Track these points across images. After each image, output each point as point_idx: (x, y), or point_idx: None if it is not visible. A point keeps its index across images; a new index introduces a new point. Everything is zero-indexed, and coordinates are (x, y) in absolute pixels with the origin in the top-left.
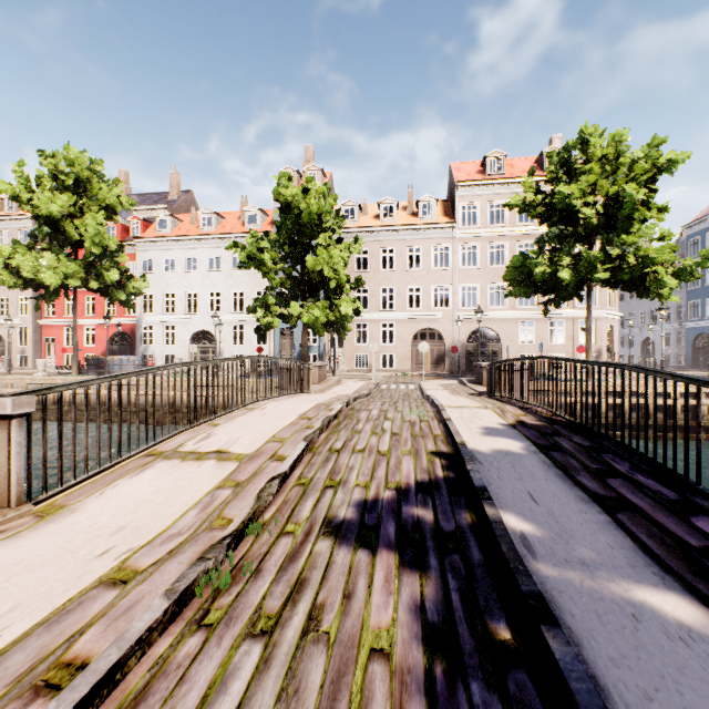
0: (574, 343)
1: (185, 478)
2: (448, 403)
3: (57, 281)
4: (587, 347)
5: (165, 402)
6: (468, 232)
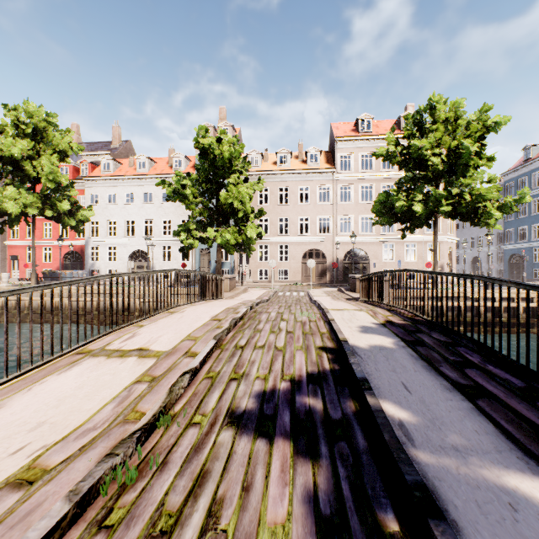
0: (423, 261)
1: (108, 373)
2: (331, 307)
3: (17, 210)
4: (434, 263)
5: (107, 307)
6: (344, 175)
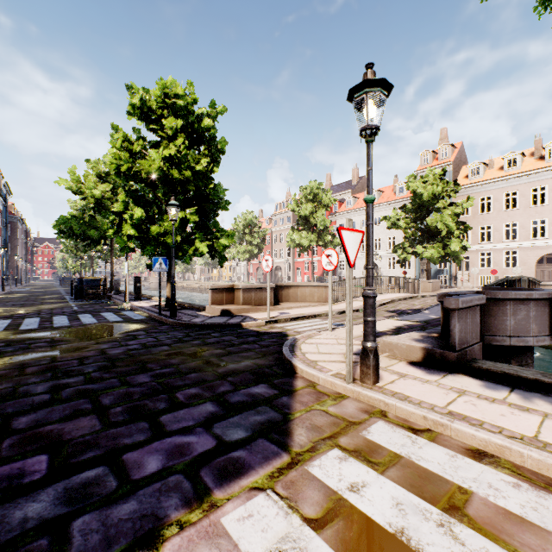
0: None
1: (358, 303)
2: None
3: (307, 244)
4: None
5: None
6: None
